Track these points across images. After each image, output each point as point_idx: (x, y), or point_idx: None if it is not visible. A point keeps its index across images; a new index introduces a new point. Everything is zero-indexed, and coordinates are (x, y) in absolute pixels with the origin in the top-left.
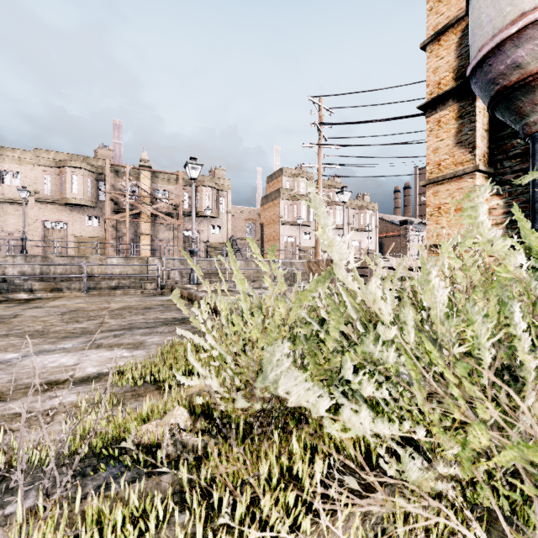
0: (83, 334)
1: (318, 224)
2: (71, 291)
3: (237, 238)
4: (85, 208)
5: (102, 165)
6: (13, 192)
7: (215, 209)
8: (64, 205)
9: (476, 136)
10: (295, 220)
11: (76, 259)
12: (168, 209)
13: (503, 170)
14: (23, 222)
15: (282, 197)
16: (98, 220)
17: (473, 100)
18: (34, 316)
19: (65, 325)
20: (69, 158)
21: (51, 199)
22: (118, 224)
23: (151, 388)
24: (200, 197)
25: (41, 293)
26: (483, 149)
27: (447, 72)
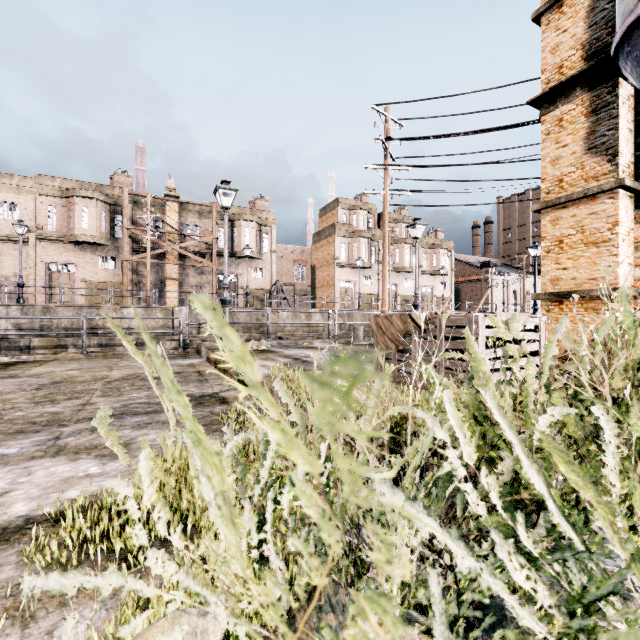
0: (47, 427)
1: (383, 266)
2: (78, 348)
3: (283, 283)
4: (98, 247)
5: (118, 194)
6: (10, 228)
7: (257, 248)
8: (72, 243)
9: (618, 138)
10: (354, 262)
11: (85, 309)
12: (199, 248)
13: None
14: (20, 264)
15: (338, 234)
16: (114, 262)
17: (614, 86)
18: None
19: (30, 409)
20: (78, 186)
21: (57, 236)
22: (138, 266)
23: (103, 564)
24: (238, 233)
25: (27, 355)
26: (628, 156)
27: (573, 50)
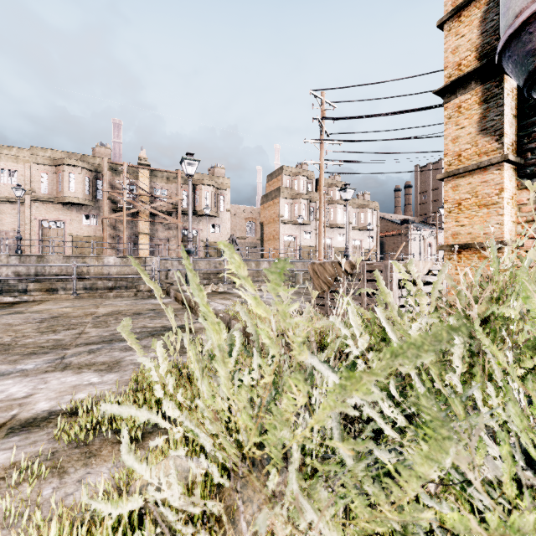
0: (54, 350)
1: (320, 223)
2: (66, 291)
3: (237, 237)
4: (82, 207)
5: (99, 163)
6: (9, 191)
7: (214, 208)
8: (61, 204)
9: (504, 122)
10: (295, 219)
11: (72, 259)
12: (167, 208)
13: (534, 160)
14: (18, 221)
15: (283, 196)
16: (96, 219)
17: (501, 81)
18: (8, 324)
19: (38, 336)
20: (66, 156)
21: (48, 198)
22: (116, 223)
23: (111, 440)
24: (199, 195)
25: (28, 296)
26: (512, 136)
27: (469, 51)
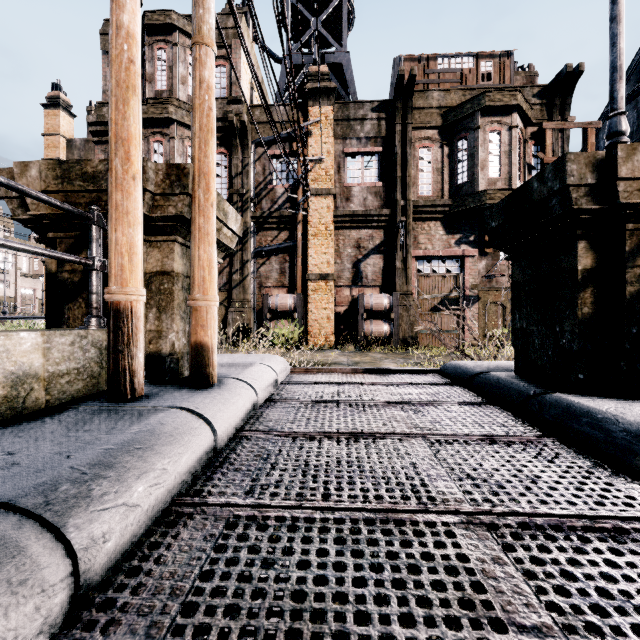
0: None
1: None
2: None
3: None
4: None
5: None
6: None
7: None
8: None
9: None
10: None
11: None
12: None
13: None
14: None
15: None
16: None
17: None
18: None
19: None
20: None
21: None
22: None
23: None
24: None
25: None
26: None
27: None
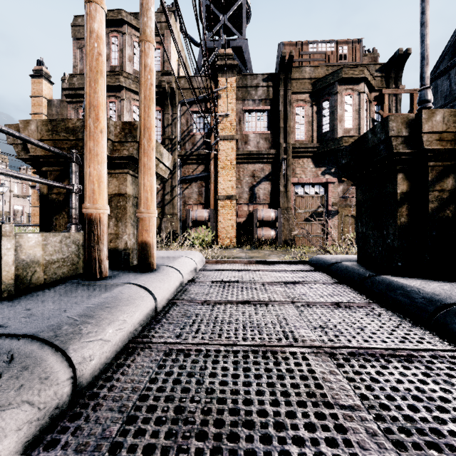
0: None
1: None
2: None
3: None
4: None
5: None
6: None
7: None
8: None
9: None
10: None
11: None
12: None
13: None
14: None
15: None
16: None
17: None
18: None
19: None
20: None
21: None
22: None
23: None
24: None
25: None
26: None
27: None
